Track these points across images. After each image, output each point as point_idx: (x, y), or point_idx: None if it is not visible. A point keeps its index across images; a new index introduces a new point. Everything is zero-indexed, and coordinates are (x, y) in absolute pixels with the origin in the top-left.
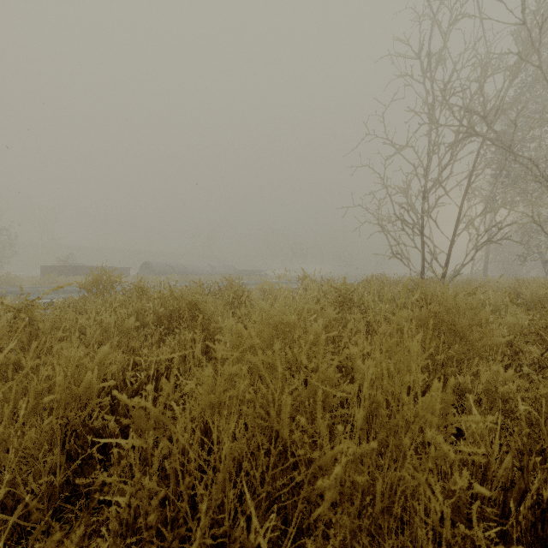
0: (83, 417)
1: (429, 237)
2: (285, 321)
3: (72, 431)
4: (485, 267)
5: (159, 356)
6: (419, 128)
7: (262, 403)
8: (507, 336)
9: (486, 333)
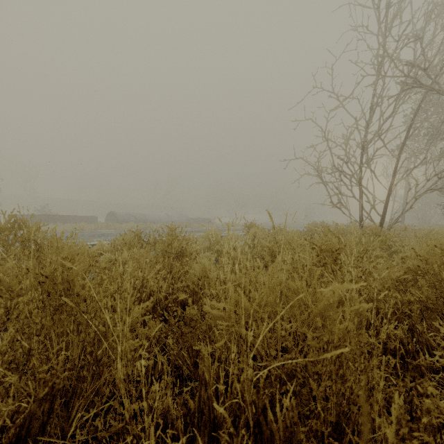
0: None
1: (366, 187)
2: None
3: None
4: (403, 216)
5: None
6: (362, 78)
7: None
8: None
9: None
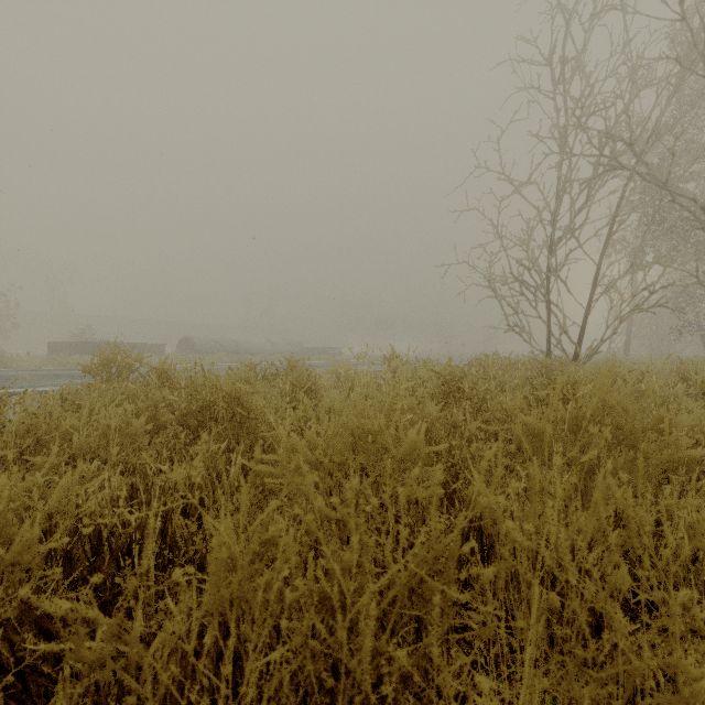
0: (17, 601)
1: (557, 304)
2: (366, 427)
3: (4, 620)
4: (627, 344)
5: (169, 482)
6: (544, 158)
7: (322, 598)
8: (697, 445)
9: (671, 443)
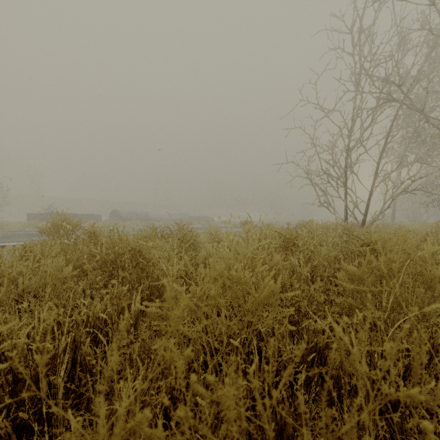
0: None
1: (351, 189)
2: (234, 277)
3: None
4: (393, 214)
5: (78, 321)
6: (344, 94)
7: None
8: None
9: None
